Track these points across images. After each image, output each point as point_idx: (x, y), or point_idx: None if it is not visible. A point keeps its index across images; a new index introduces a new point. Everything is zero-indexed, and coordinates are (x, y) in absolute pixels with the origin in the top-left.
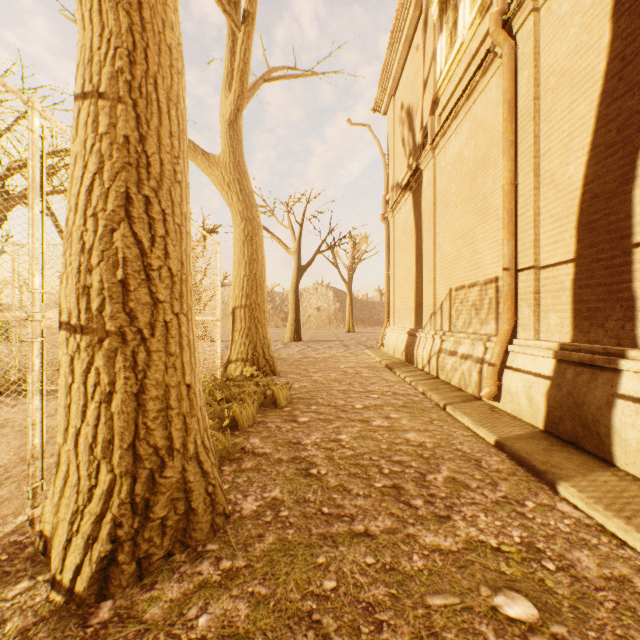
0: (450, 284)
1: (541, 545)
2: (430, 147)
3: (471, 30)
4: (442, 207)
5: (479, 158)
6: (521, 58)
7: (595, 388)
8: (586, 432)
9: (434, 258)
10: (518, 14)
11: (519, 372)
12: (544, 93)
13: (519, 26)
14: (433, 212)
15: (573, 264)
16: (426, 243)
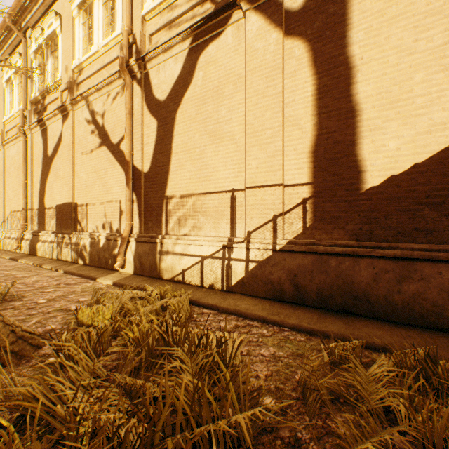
0: (11, 209)
1: (4, 265)
2: (2, 144)
3: (17, 114)
4: (8, 174)
5: (21, 164)
6: (29, 144)
7: (37, 240)
8: (35, 251)
9: (5, 195)
10: (27, 131)
11: (26, 240)
12: (34, 159)
13: (28, 134)
14: (4, 174)
15: (39, 210)
16: (1, 187)
